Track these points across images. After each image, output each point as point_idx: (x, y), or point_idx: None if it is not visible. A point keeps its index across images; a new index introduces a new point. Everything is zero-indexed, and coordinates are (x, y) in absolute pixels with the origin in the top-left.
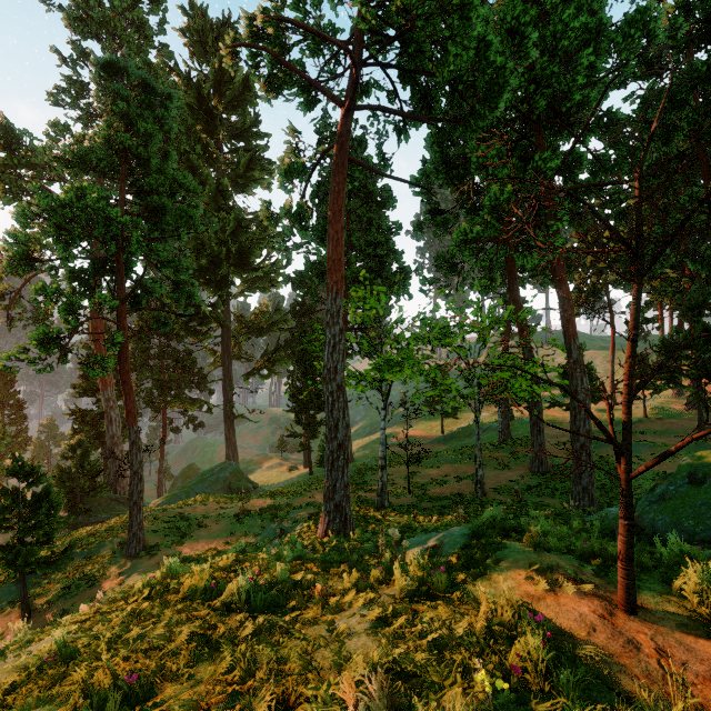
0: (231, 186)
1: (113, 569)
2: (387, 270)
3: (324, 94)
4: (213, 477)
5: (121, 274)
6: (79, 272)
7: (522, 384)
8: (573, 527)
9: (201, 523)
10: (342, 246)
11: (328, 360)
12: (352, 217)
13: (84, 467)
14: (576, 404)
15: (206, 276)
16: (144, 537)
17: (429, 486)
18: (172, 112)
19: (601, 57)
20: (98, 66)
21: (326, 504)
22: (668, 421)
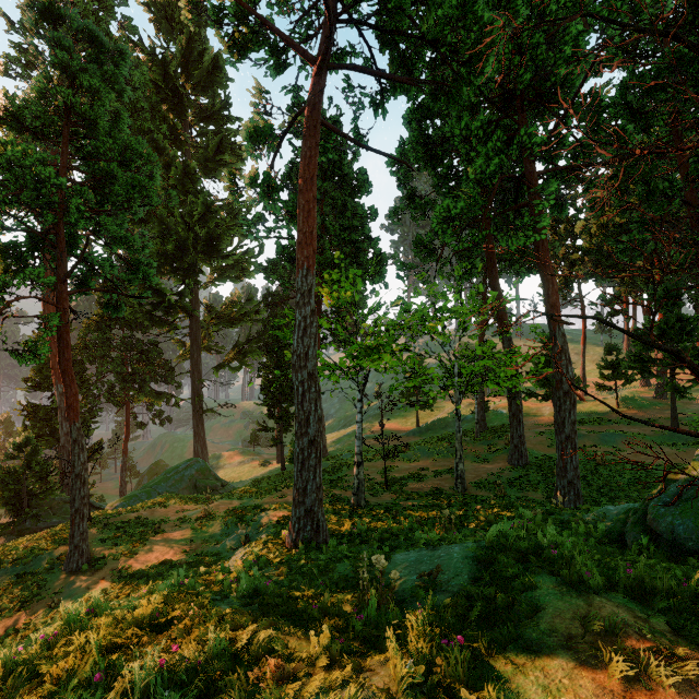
0: (200, 170)
1: (49, 588)
2: (362, 256)
3: (294, 49)
4: (178, 475)
5: (62, 250)
6: (13, 247)
7: (507, 373)
8: (574, 530)
9: (158, 529)
10: (314, 217)
11: (298, 345)
12: (326, 199)
13: (32, 467)
14: (560, 394)
15: (172, 263)
16: (90, 547)
17: (407, 481)
18: (124, 71)
19: (584, 34)
20: (34, 10)
21: (295, 510)
22: (639, 411)
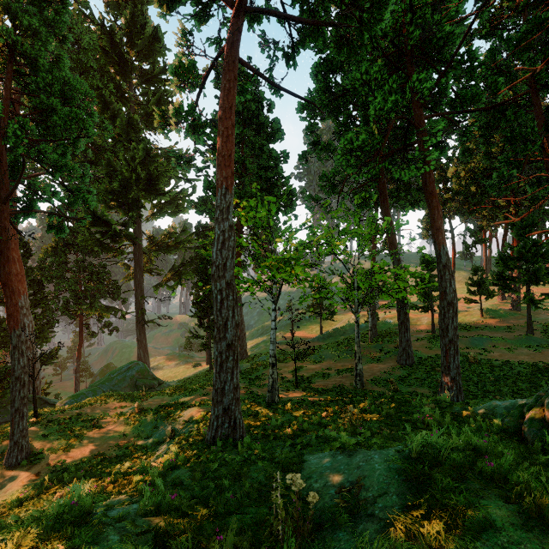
0: (142, 123)
1: None
2: (276, 190)
3: None
4: (121, 375)
5: (4, 173)
6: None
7: (400, 286)
8: (471, 425)
9: (96, 424)
10: (233, 142)
11: (216, 257)
12: (246, 143)
13: None
14: (445, 304)
15: (118, 199)
16: (32, 442)
17: (313, 379)
18: (65, 18)
19: (463, 1)
20: None
21: (214, 408)
22: (499, 320)
